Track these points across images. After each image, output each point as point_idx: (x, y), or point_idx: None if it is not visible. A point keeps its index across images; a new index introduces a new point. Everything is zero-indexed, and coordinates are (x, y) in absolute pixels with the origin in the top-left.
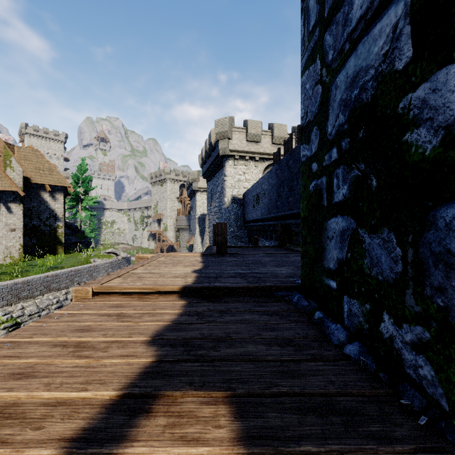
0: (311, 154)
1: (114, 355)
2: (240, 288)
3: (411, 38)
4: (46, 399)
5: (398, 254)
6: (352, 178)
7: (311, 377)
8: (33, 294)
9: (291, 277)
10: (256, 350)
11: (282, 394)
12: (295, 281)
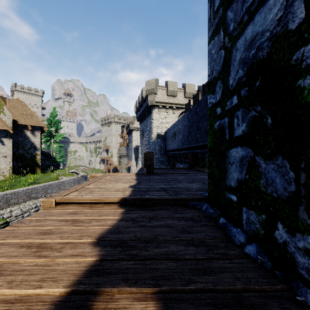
0: (215, 101)
1: (67, 254)
2: (164, 199)
3: (304, 2)
4: (7, 297)
5: (291, 176)
6: (250, 118)
7: (221, 274)
8: (18, 201)
9: (200, 191)
10: (177, 250)
11: (199, 290)
12: (203, 194)
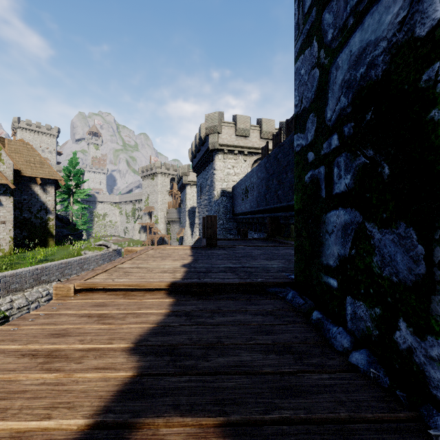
0: (306, 143)
1: (89, 367)
2: (231, 284)
3: None
4: None
5: (420, 252)
6: (358, 166)
7: (317, 396)
8: (22, 287)
9: (283, 272)
10: (251, 360)
11: (285, 420)
12: (288, 276)
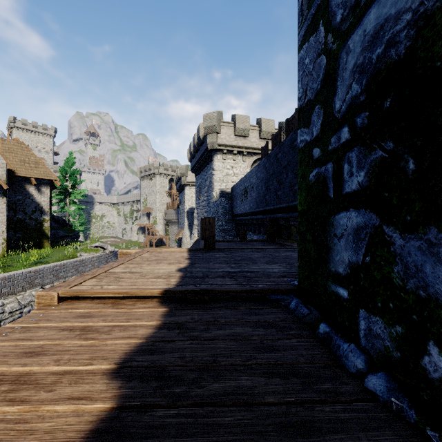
0: (311, 138)
1: (61, 396)
2: (229, 291)
3: None
4: None
5: None
6: (374, 162)
7: (331, 436)
8: (15, 290)
9: (284, 277)
10: (251, 385)
11: None
12: (290, 282)
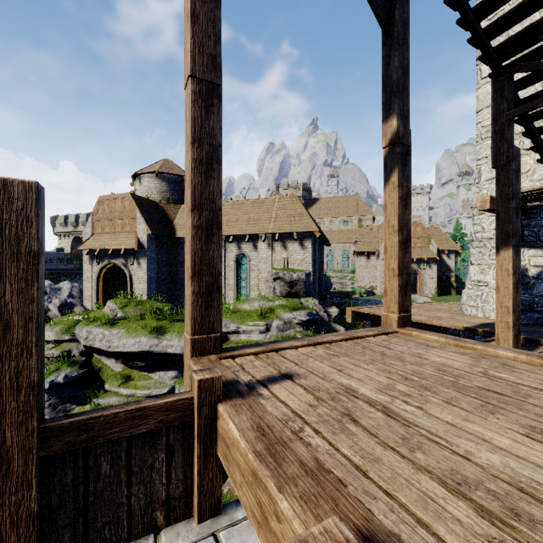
0: None
1: None
2: None
3: None
4: None
5: None
6: None
7: None
8: None
9: None
10: None
11: None
12: None
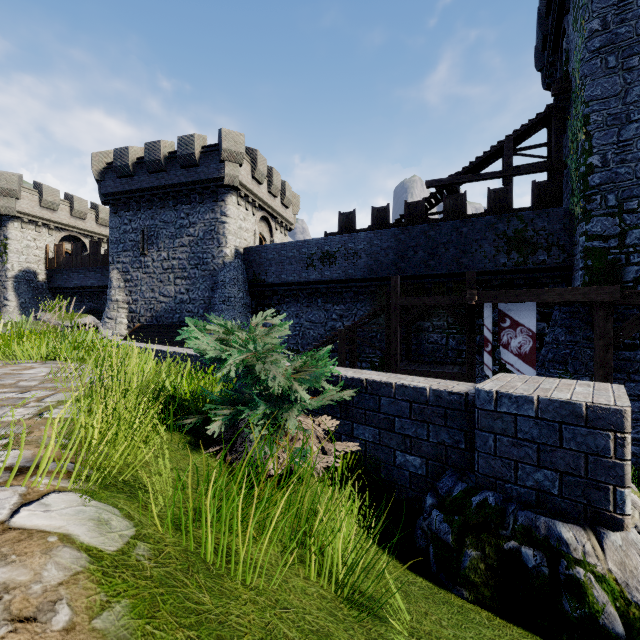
0: (609, 246)
1: None
2: None
3: None
4: None
5: None
6: None
7: None
8: None
9: None
10: None
11: None
12: None
